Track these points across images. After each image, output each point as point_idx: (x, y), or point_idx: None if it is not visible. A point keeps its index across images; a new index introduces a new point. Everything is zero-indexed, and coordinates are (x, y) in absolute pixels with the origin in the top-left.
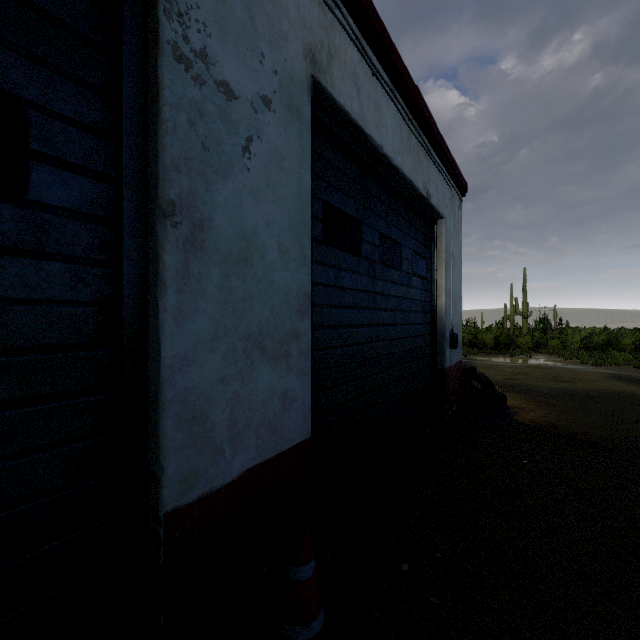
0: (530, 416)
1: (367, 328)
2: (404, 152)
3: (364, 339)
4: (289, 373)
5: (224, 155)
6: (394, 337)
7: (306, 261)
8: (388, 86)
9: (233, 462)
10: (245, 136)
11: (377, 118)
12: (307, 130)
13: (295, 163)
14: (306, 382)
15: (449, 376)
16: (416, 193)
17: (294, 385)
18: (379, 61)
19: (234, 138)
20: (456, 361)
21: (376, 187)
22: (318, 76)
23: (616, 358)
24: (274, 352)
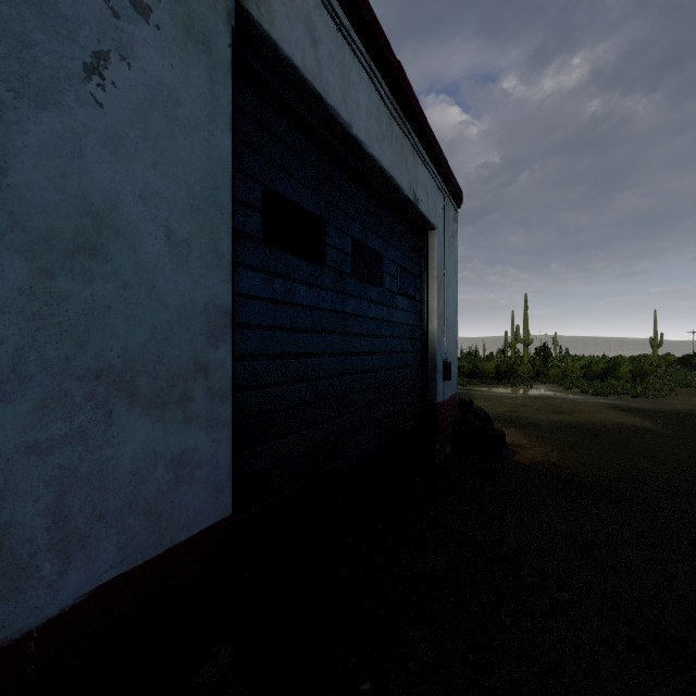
0: (530, 455)
1: (334, 358)
2: (383, 140)
3: (329, 372)
4: (189, 426)
5: (38, 67)
6: (372, 368)
7: (223, 262)
8: (360, 51)
9: (62, 582)
10: (91, 48)
11: (344, 88)
12: (225, 73)
13: (201, 115)
14: (223, 436)
15: (442, 412)
16: (400, 195)
17: (199, 443)
18: (347, 15)
19: (64, 45)
20: (451, 395)
21: (347, 180)
22: (245, 2)
23: (615, 387)
24: (158, 396)
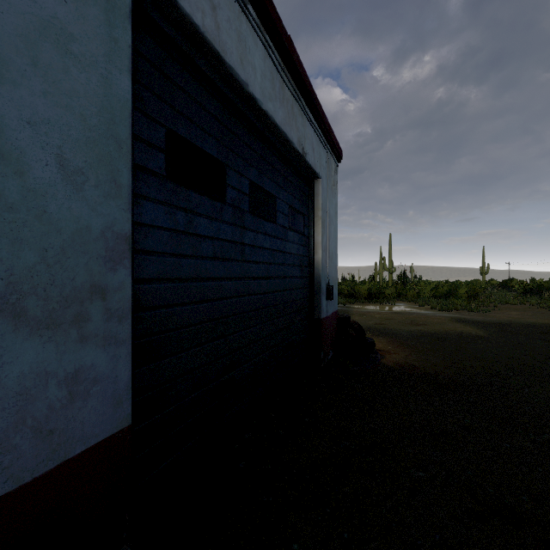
0: (394, 358)
1: (233, 281)
2: (276, 101)
3: (229, 293)
4: (85, 344)
5: None
6: (268, 290)
7: (121, 192)
8: (255, 22)
9: None
10: None
11: (241, 51)
12: (123, 18)
13: (98, 53)
14: (121, 353)
15: (326, 326)
16: (291, 147)
17: (96, 360)
18: None
19: None
20: (332, 311)
21: (245, 132)
22: None
23: (455, 304)
24: (49, 317)
